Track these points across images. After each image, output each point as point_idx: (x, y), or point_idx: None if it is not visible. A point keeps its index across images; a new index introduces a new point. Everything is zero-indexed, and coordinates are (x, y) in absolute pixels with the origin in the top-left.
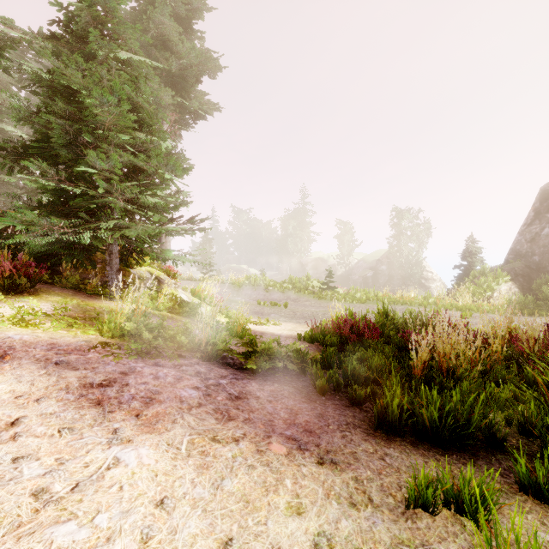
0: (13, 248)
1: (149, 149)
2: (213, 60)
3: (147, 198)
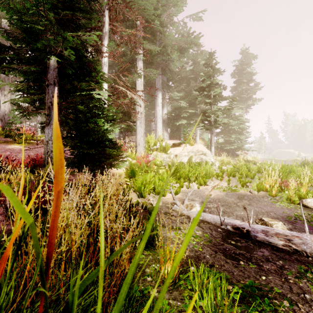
0: (216, 149)
1: (242, 128)
2: (259, 89)
3: (241, 137)
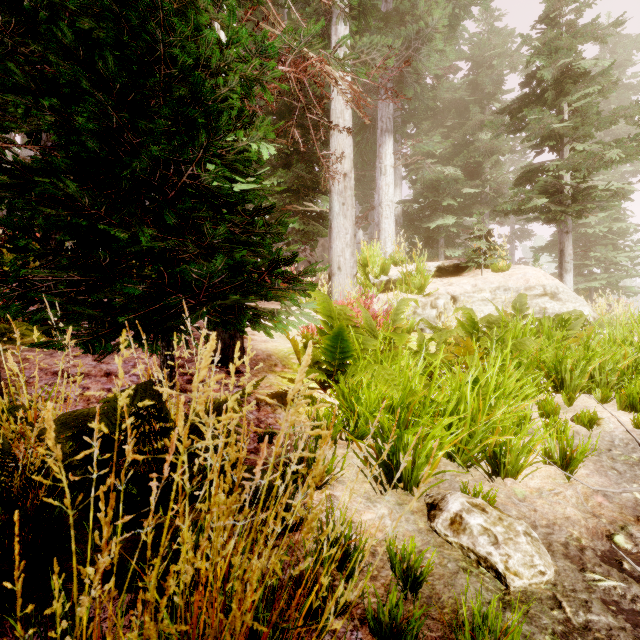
0: None
1: (619, 232)
2: None
3: (615, 258)
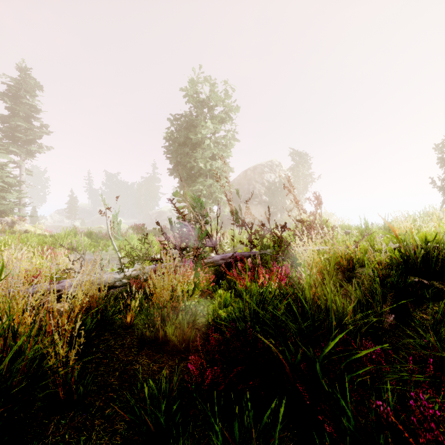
0: None
1: (9, 183)
2: (45, 133)
3: (9, 197)
